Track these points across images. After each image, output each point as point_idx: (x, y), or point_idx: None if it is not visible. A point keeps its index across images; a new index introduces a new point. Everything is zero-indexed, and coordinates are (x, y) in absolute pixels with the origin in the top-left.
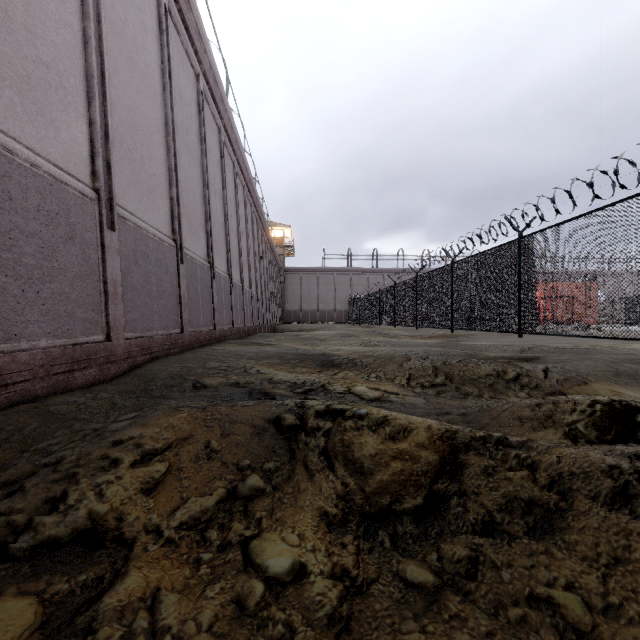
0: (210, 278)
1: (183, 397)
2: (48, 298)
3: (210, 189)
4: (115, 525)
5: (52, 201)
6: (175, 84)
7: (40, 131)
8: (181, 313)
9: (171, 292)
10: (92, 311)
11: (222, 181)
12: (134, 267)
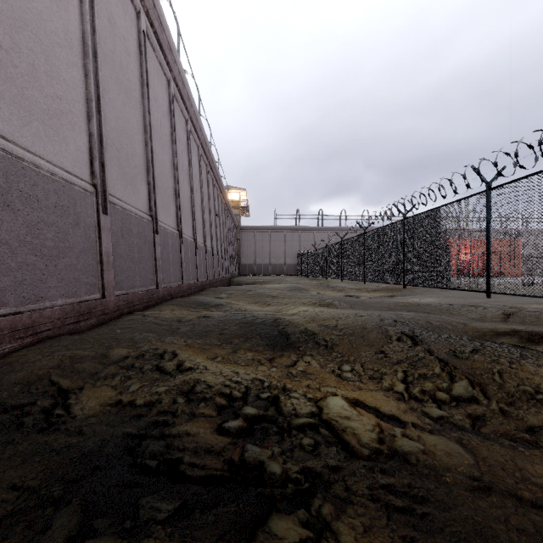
0: (152, 233)
1: None
2: None
3: (155, 139)
4: None
5: None
6: (102, 6)
7: None
8: (102, 274)
9: (85, 248)
10: None
11: (171, 134)
12: (2, 213)
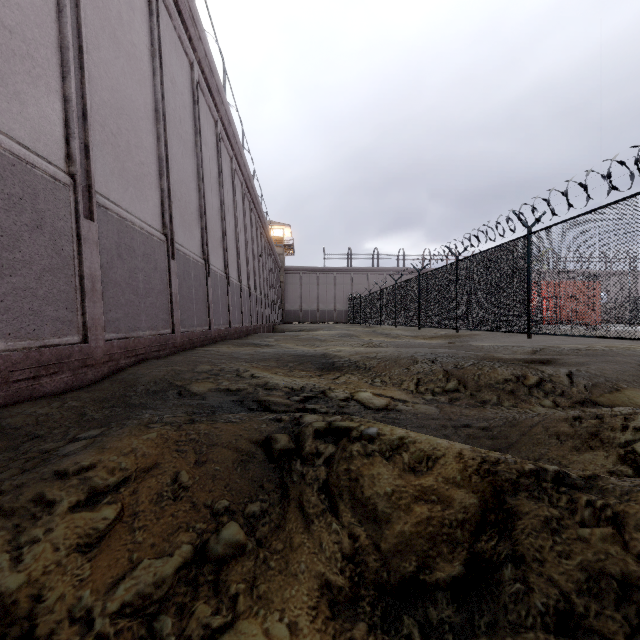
0: (205, 276)
1: (165, 406)
2: (8, 294)
3: (205, 183)
4: (27, 609)
5: (14, 183)
6: (167, 70)
7: (0, 103)
8: (172, 312)
9: (161, 290)
10: (65, 309)
11: (219, 176)
12: (117, 262)
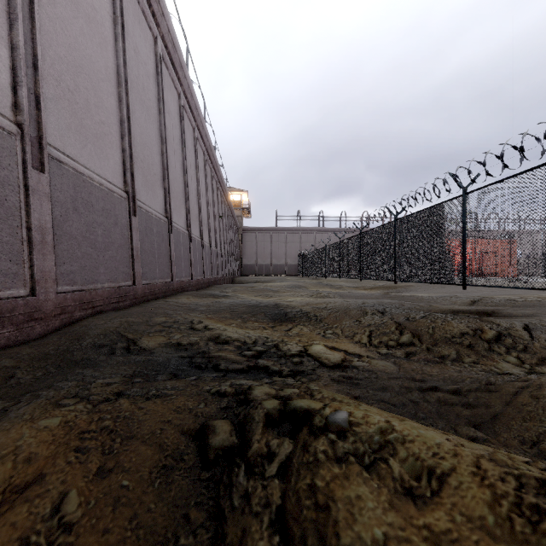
0: (168, 232)
1: (107, 365)
2: None
3: (169, 148)
4: None
5: None
6: (130, 39)
7: None
8: (133, 265)
9: (121, 244)
10: (8, 261)
11: (182, 143)
12: (73, 215)
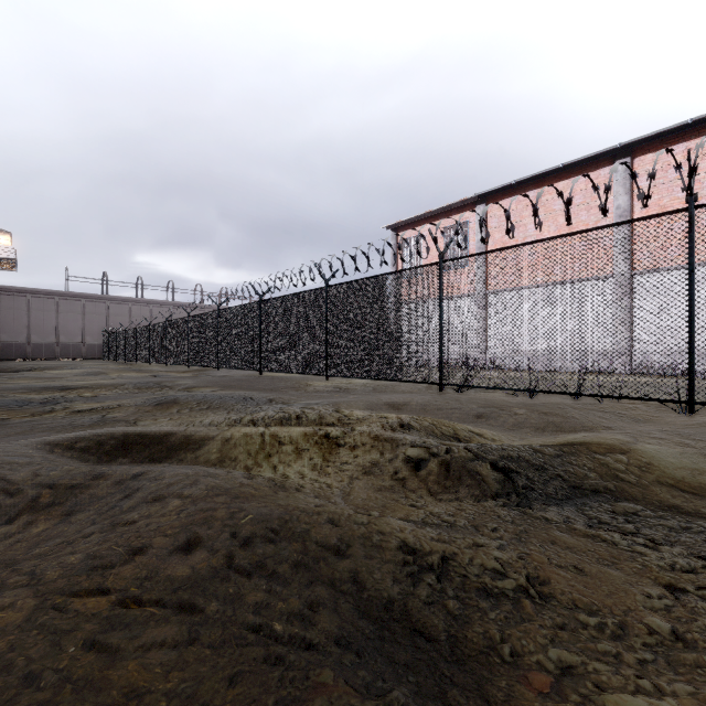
0: None
1: None
2: None
3: None
4: None
5: None
6: None
7: None
8: None
9: None
10: None
11: None
12: None
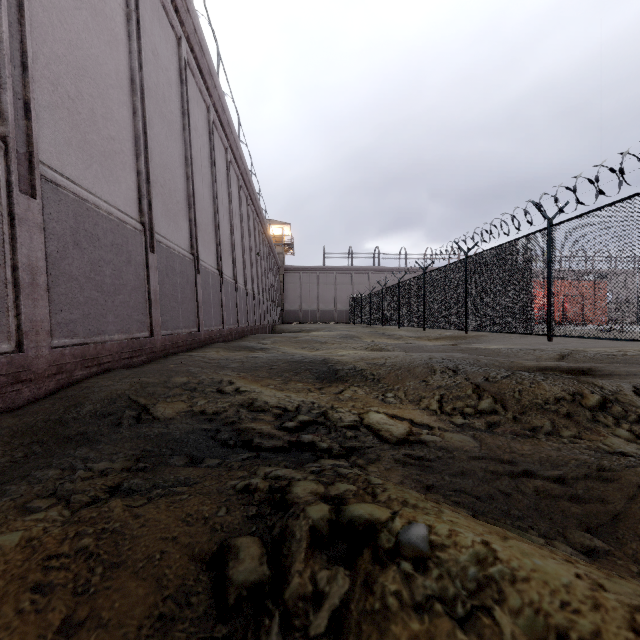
0: (194, 272)
1: (108, 441)
2: None
3: (195, 172)
4: None
5: None
6: (147, 39)
7: None
8: (150, 312)
9: (136, 286)
10: None
11: (211, 166)
12: (73, 251)
